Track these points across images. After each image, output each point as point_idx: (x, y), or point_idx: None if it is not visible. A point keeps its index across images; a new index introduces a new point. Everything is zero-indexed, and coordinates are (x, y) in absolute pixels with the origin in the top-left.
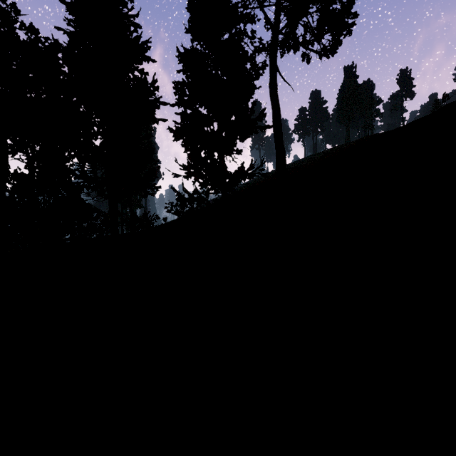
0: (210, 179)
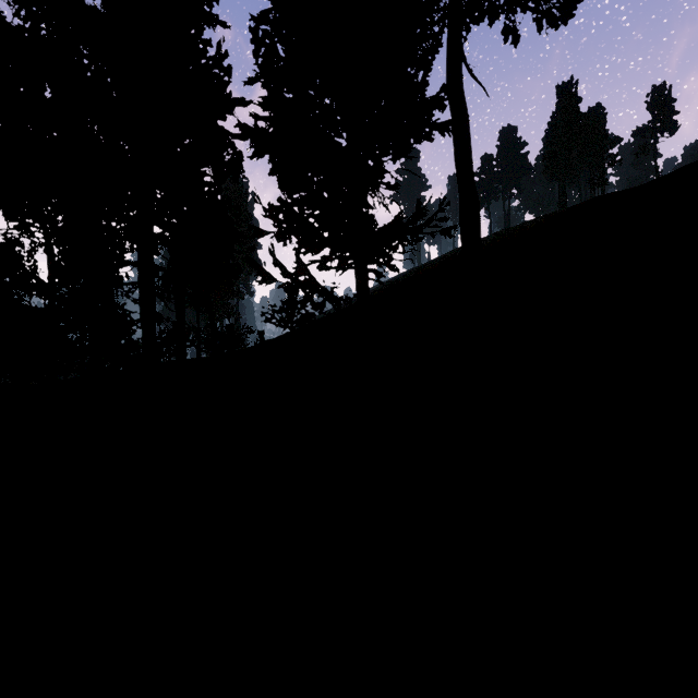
0: (330, 240)
